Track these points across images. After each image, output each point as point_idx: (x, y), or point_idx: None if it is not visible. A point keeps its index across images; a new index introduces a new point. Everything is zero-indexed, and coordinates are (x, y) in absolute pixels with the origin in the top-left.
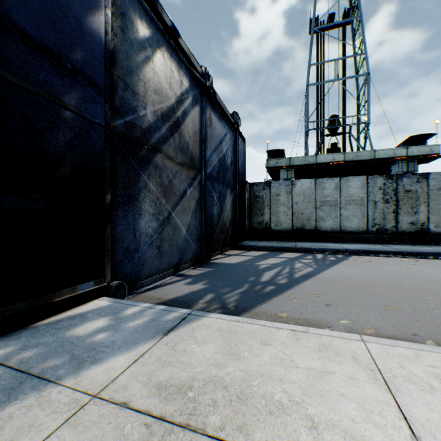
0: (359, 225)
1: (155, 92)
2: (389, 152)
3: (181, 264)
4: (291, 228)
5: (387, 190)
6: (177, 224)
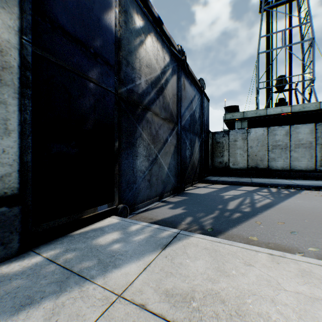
0: (307, 165)
1: (146, 66)
2: None
3: (164, 193)
4: (246, 167)
5: None
6: (161, 164)
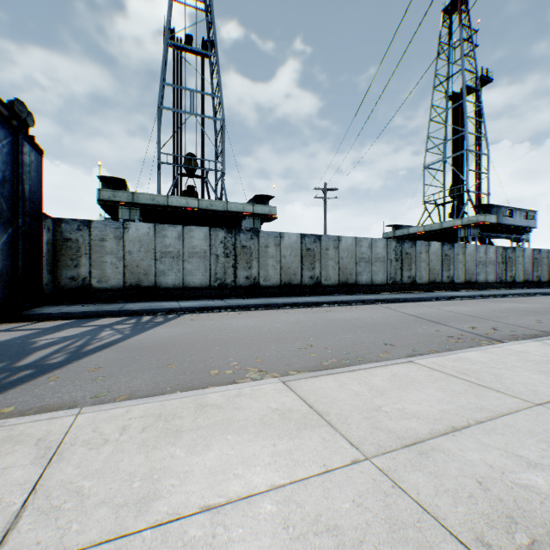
0: (203, 280)
1: None
2: (240, 207)
3: None
4: (123, 285)
5: (228, 244)
6: None
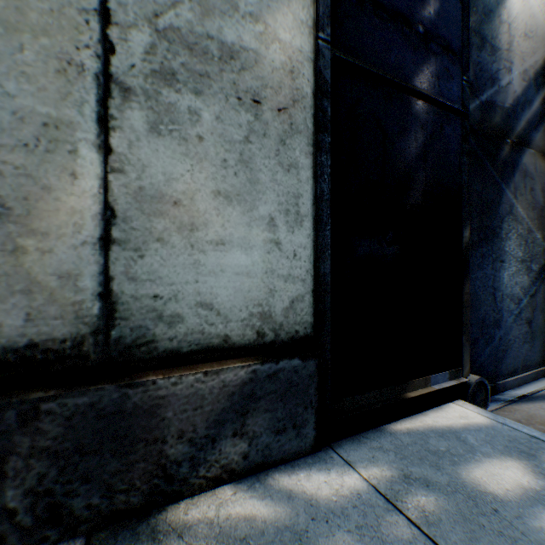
0: None
1: (523, 37)
2: None
3: None
4: None
5: None
6: None
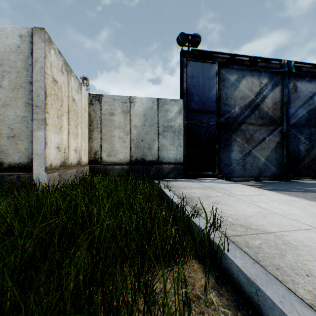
0: None
1: (240, 99)
2: None
3: (261, 177)
4: None
5: None
6: (256, 156)
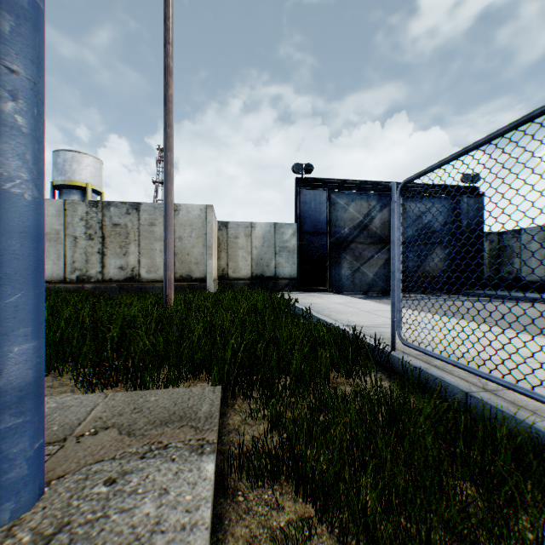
0: None
1: (349, 221)
2: None
3: (370, 291)
4: (543, 279)
5: None
6: (365, 272)
